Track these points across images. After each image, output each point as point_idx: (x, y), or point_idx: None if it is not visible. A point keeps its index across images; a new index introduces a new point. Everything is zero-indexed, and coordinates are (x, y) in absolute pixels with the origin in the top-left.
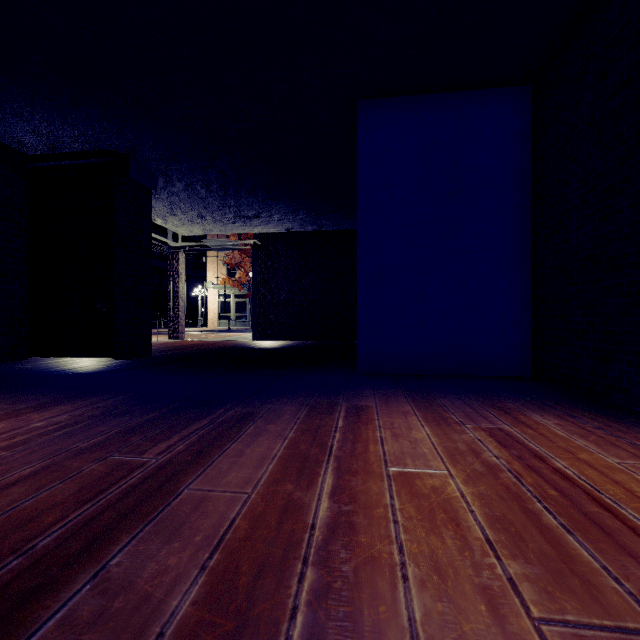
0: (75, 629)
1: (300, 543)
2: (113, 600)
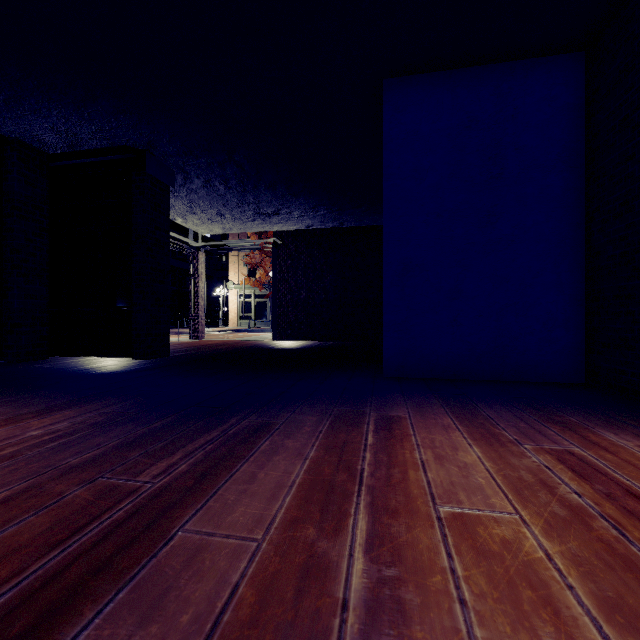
0: None
1: (327, 637)
2: None
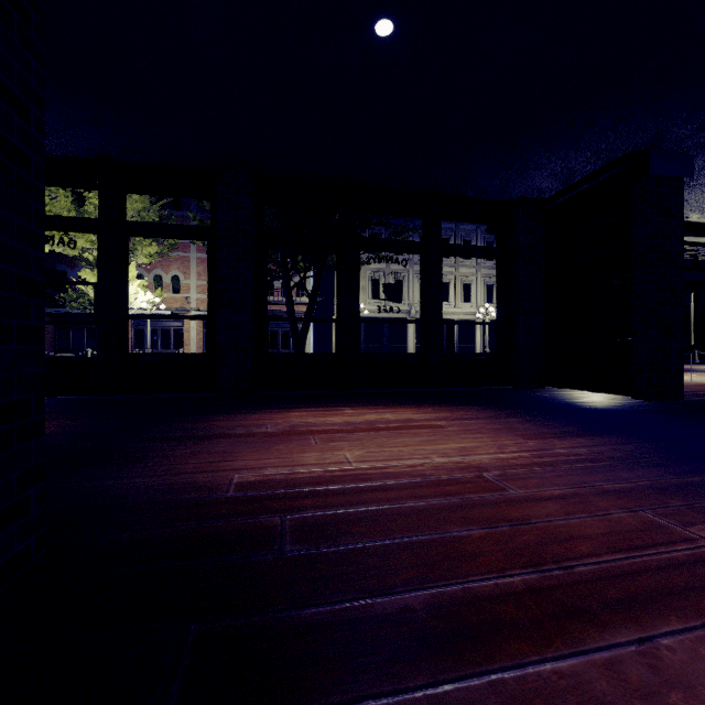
0: (623, 683)
1: None
2: (668, 688)
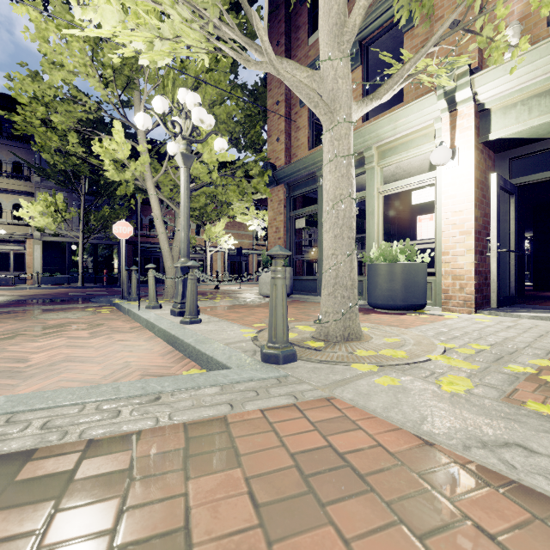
0: None
1: None
2: None
